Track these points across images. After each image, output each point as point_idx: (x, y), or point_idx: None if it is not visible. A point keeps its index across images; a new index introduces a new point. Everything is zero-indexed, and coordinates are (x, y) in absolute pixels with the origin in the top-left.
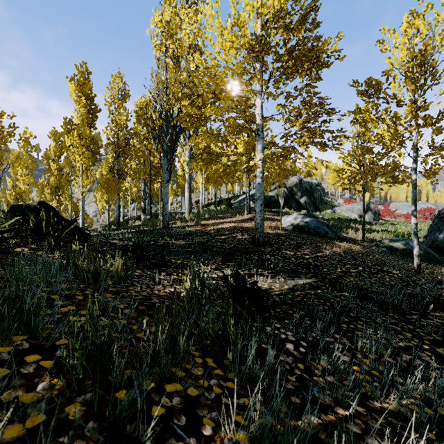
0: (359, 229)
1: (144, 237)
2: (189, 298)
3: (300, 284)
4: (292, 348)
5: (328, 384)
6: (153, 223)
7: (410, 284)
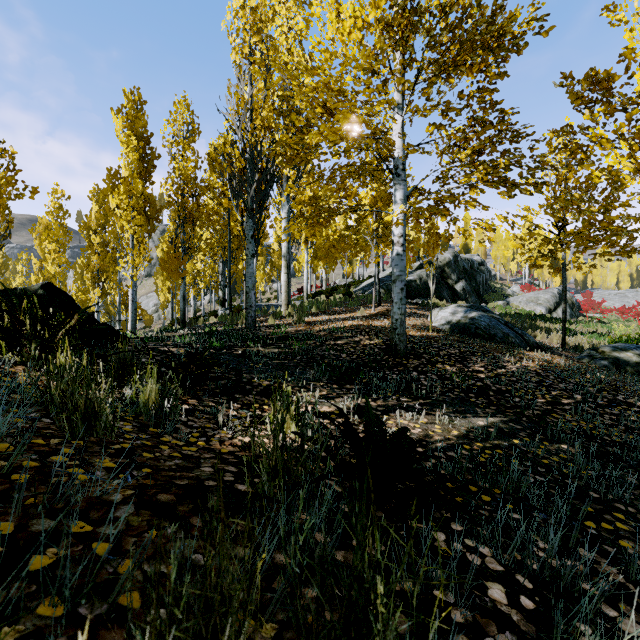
0: (552, 330)
1: (214, 342)
2: (272, 470)
3: (480, 428)
4: (503, 599)
5: None
6: (233, 321)
7: None
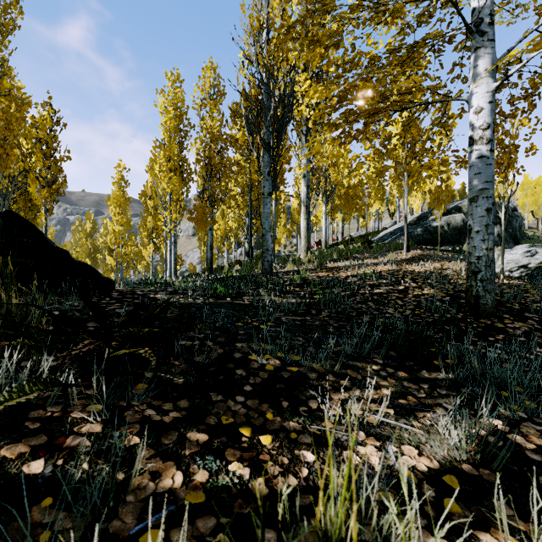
0: None
1: (218, 288)
2: None
3: None
4: None
5: None
6: (252, 267)
7: None
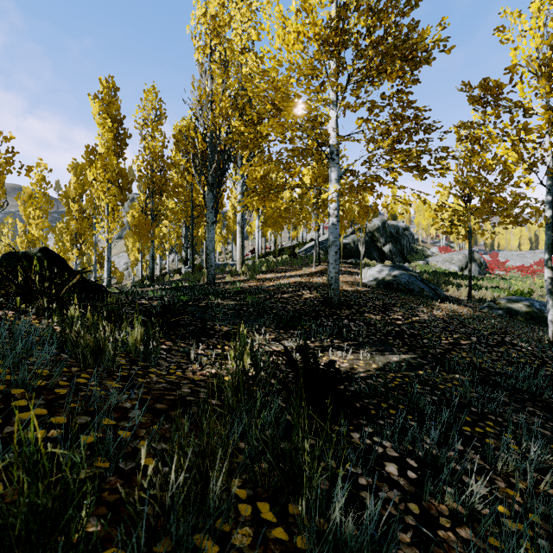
0: (462, 285)
1: (181, 296)
2: (235, 389)
3: (393, 363)
4: (395, 472)
5: (467, 549)
6: (195, 278)
7: (547, 362)
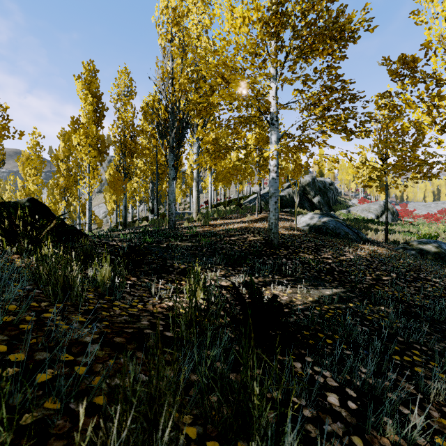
0: (379, 230)
1: (147, 238)
2: (188, 322)
3: (327, 296)
4: (337, 403)
5: None
6: (159, 224)
7: None
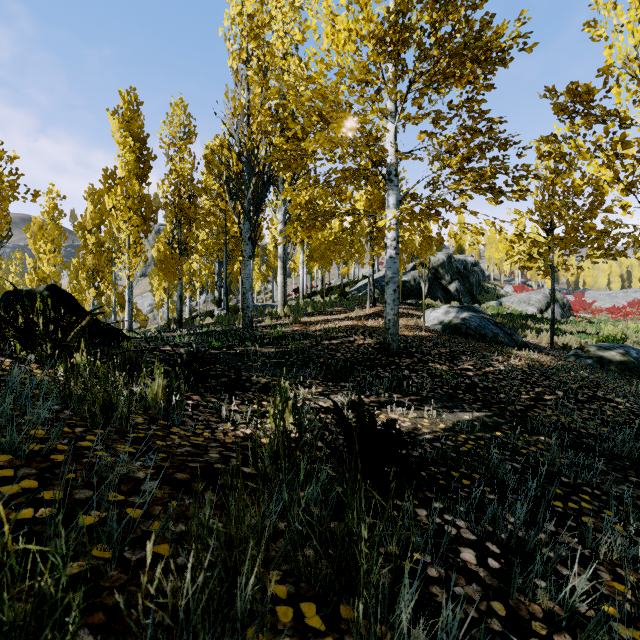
0: (542, 330)
1: (213, 342)
2: (274, 454)
3: (465, 422)
4: (473, 560)
5: None
6: (230, 321)
7: None
